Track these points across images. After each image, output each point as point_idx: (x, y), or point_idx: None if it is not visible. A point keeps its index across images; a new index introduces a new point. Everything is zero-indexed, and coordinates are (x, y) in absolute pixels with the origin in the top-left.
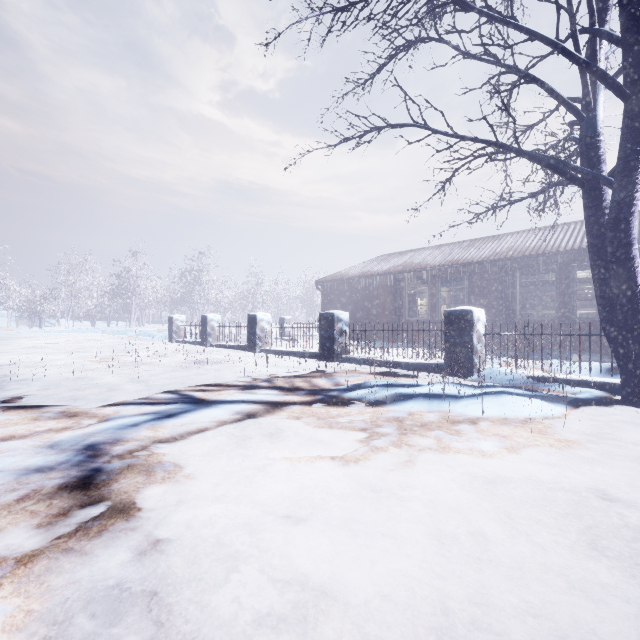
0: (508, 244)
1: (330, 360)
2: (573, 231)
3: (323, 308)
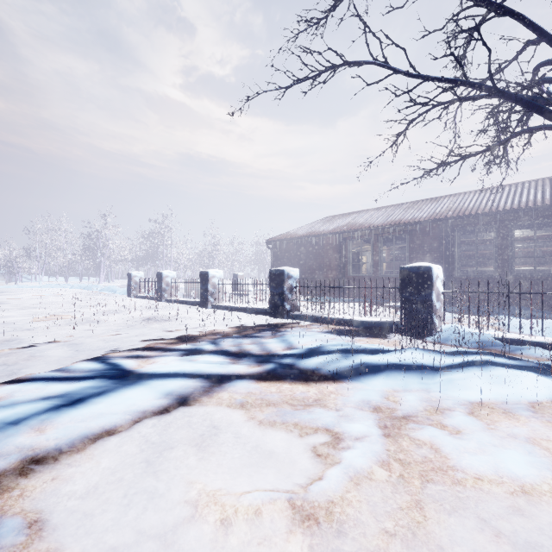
0: (446, 205)
1: (280, 317)
2: (509, 192)
3: (273, 265)
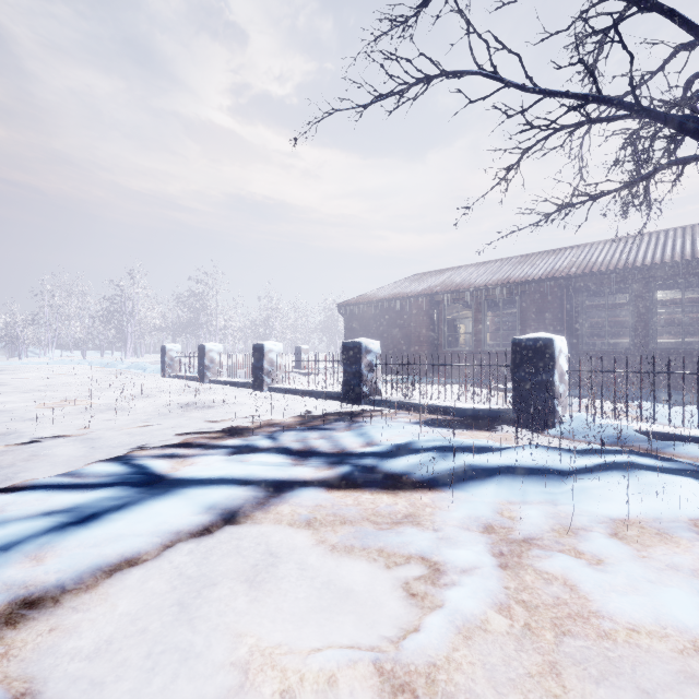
0: (568, 259)
1: (356, 403)
2: (649, 243)
3: (346, 336)
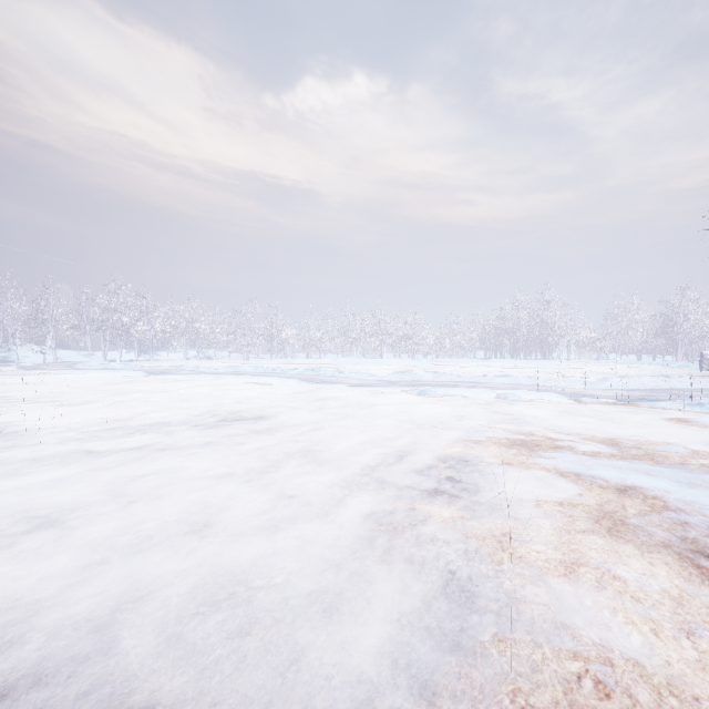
0: None
1: None
2: None
3: None
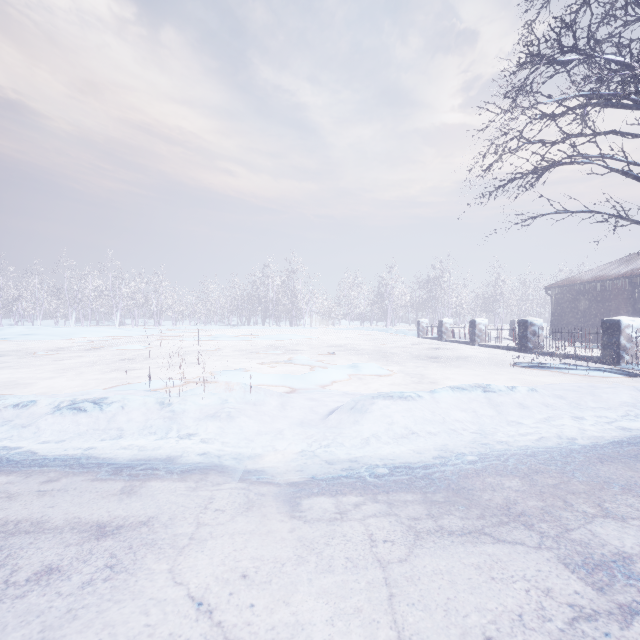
0: None
1: (524, 352)
2: None
3: (553, 312)
